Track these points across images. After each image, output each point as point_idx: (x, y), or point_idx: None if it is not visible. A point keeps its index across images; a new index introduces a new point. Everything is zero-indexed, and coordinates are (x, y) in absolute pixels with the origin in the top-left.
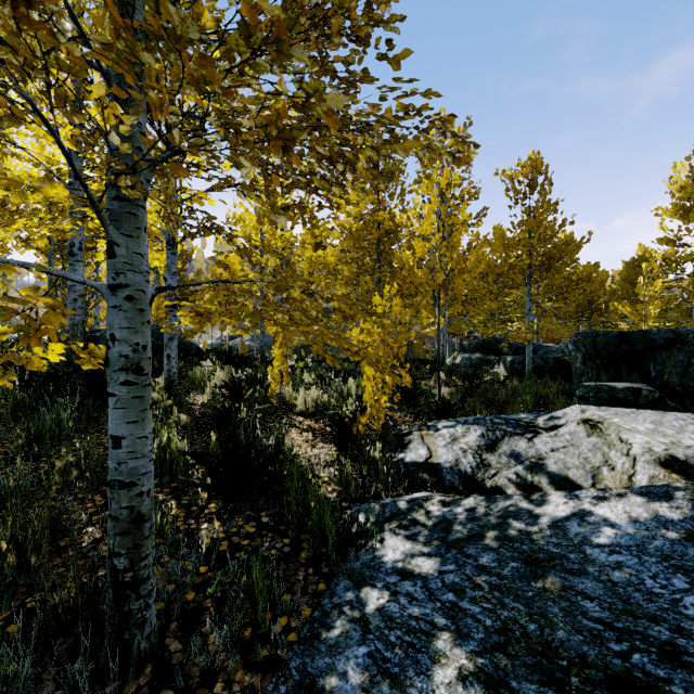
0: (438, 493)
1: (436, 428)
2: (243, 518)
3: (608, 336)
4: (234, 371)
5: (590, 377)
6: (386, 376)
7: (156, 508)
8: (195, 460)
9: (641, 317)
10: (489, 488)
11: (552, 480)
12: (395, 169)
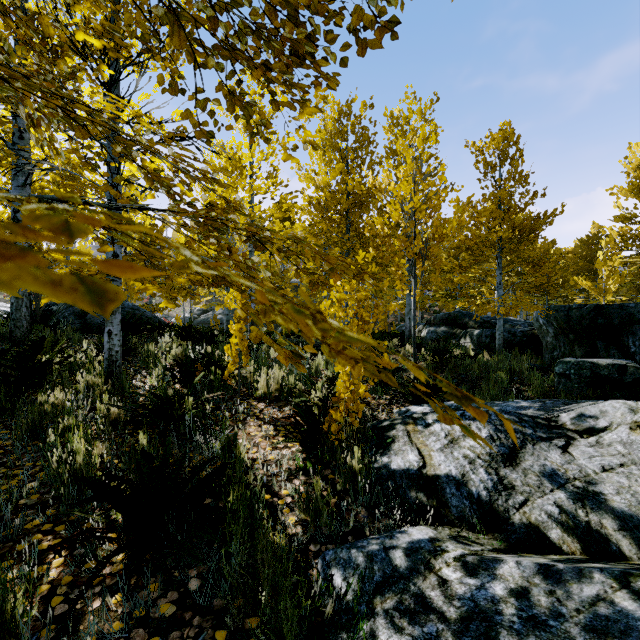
0: (444, 530)
1: (425, 423)
2: (160, 584)
3: (582, 310)
4: (193, 347)
5: (563, 352)
6: None
7: (6, 588)
8: (94, 490)
9: (601, 291)
10: (518, 525)
11: (623, 525)
12: (364, 138)
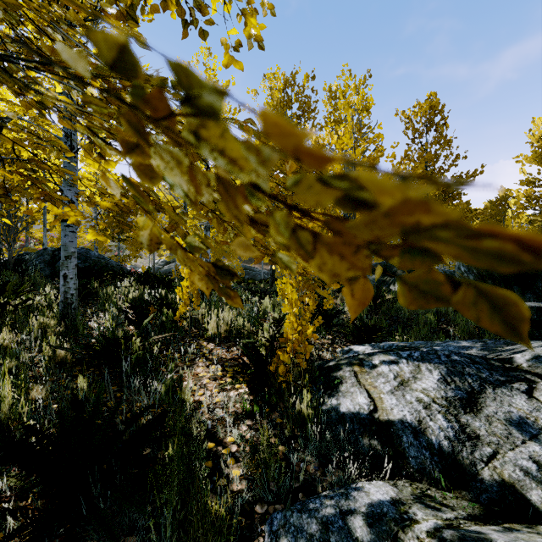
0: (405, 486)
1: (372, 363)
2: None
3: None
4: (150, 292)
5: None
6: (305, 298)
7: None
8: (4, 450)
9: None
10: (489, 482)
11: None
12: (307, 105)
